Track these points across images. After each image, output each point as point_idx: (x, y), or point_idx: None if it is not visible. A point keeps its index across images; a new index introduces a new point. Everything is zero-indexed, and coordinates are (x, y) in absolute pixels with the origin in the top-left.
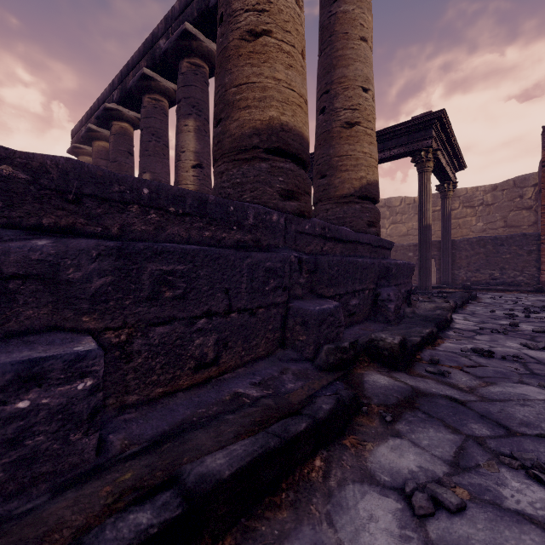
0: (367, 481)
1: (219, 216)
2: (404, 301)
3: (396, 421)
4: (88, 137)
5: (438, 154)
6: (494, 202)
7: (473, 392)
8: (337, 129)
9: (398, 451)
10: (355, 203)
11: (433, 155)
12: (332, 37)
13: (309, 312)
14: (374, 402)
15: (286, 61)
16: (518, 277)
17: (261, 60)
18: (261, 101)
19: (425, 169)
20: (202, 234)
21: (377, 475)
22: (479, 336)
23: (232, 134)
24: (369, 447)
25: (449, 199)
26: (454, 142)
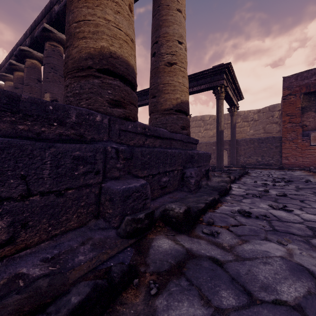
0: None
1: (36, 113)
2: (204, 176)
3: (159, 294)
4: (10, 68)
5: (227, 89)
6: (258, 119)
7: (232, 250)
8: (162, 66)
9: None
10: (173, 114)
11: (224, 89)
12: (159, 7)
13: (115, 191)
14: (150, 270)
15: (115, 8)
16: (270, 160)
17: (95, 4)
18: (95, 34)
19: (220, 98)
20: (16, 128)
21: None
22: (244, 200)
23: (73, 57)
24: None
25: (234, 116)
26: (236, 83)
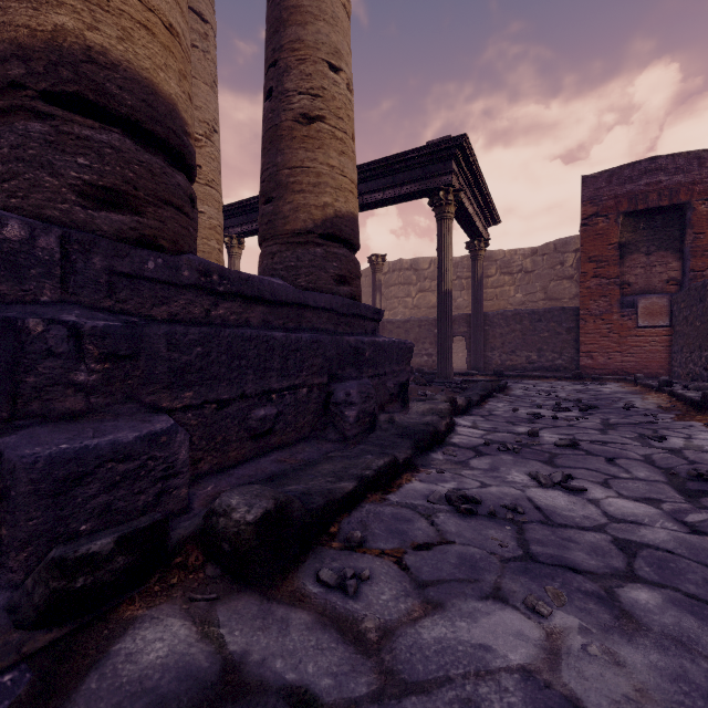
0: None
1: None
2: (396, 398)
3: None
4: None
5: (460, 196)
6: (534, 269)
7: (383, 648)
8: (288, 124)
9: None
10: (316, 244)
11: (454, 197)
12: None
13: (15, 465)
14: None
15: None
16: (556, 360)
17: None
18: None
19: (445, 216)
20: None
21: None
22: (476, 460)
23: None
24: None
25: (480, 261)
26: (483, 185)
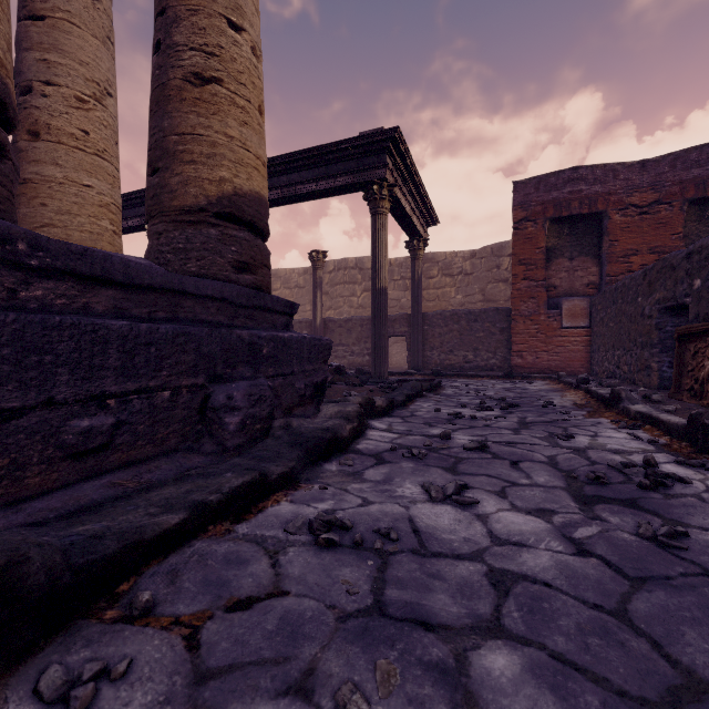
0: None
1: None
2: (309, 400)
3: None
4: None
5: (394, 192)
6: (473, 271)
7: None
8: (177, 83)
9: None
10: (210, 224)
11: (389, 192)
12: None
13: None
14: None
15: None
16: (491, 359)
17: None
18: None
19: (379, 211)
20: None
21: None
22: (373, 470)
23: None
24: None
25: (419, 260)
26: (419, 183)
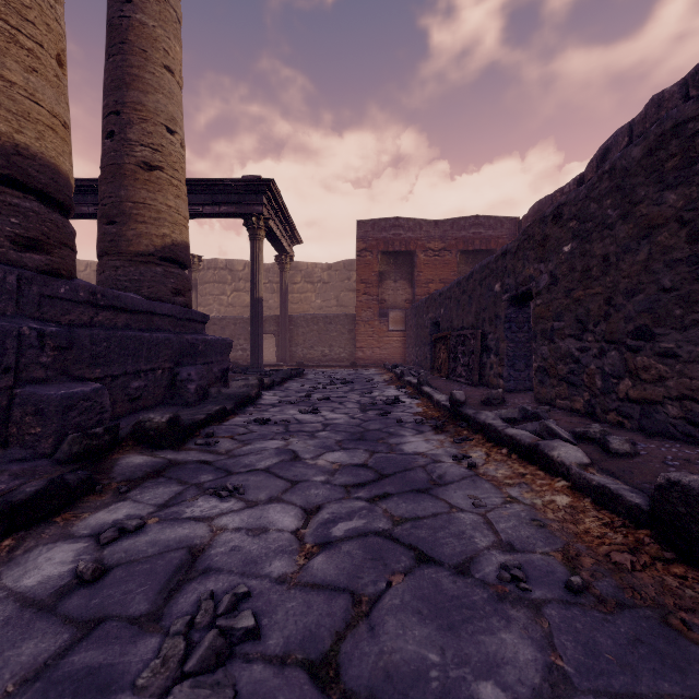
0: (64, 539)
1: None
2: (219, 380)
3: (131, 490)
4: None
5: (269, 224)
6: (330, 281)
7: (229, 453)
8: (131, 167)
9: (115, 510)
10: (156, 264)
11: (265, 223)
12: (125, 46)
13: (47, 398)
14: (117, 480)
15: (26, 61)
16: (342, 353)
17: None
18: None
19: (257, 237)
20: None
21: (79, 532)
22: (272, 409)
23: None
24: (85, 516)
25: (287, 272)
26: (287, 215)
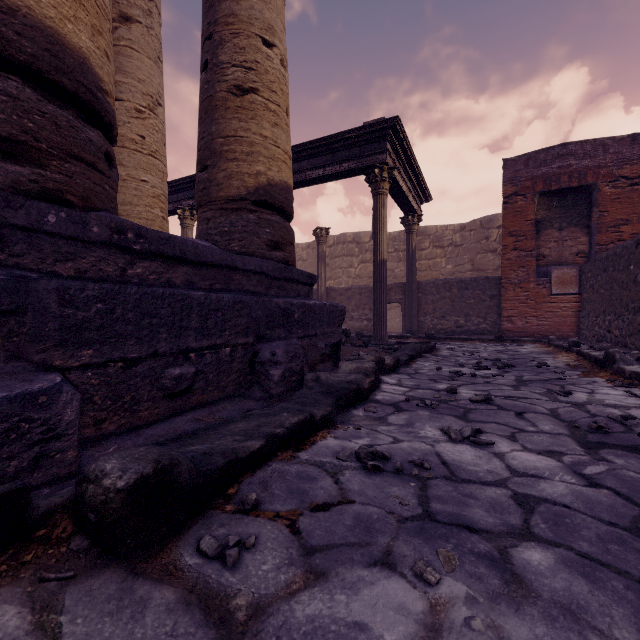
0: None
1: None
2: (327, 358)
3: None
4: None
5: (394, 174)
6: (462, 243)
7: (249, 630)
8: (222, 95)
9: None
10: (249, 211)
11: (388, 174)
12: None
13: None
14: None
15: None
16: (481, 324)
17: None
18: None
19: (380, 191)
20: None
21: None
22: (394, 416)
23: None
24: None
25: (414, 234)
26: (415, 165)
